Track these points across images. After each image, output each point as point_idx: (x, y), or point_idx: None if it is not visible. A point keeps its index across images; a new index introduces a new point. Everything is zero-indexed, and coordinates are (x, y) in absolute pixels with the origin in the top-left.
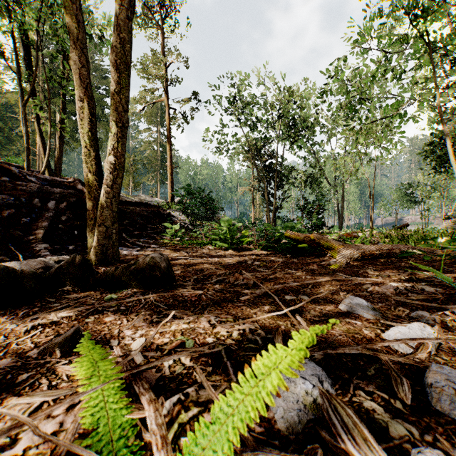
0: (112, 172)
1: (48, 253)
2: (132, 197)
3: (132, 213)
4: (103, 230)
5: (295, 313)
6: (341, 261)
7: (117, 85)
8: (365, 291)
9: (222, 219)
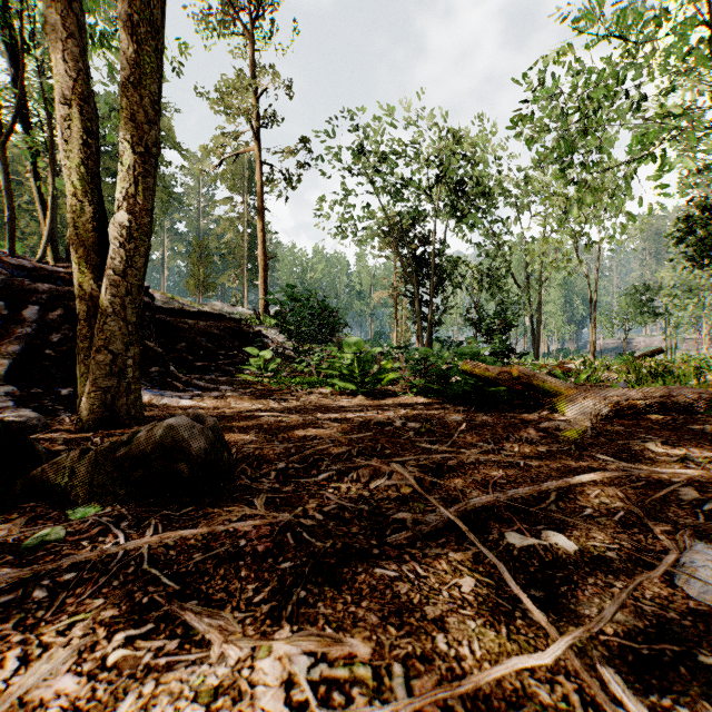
0: (123, 244)
1: (12, 403)
2: (201, 305)
3: (193, 330)
4: (106, 360)
5: (557, 610)
6: (581, 422)
7: (132, 67)
8: (699, 511)
9: (345, 340)
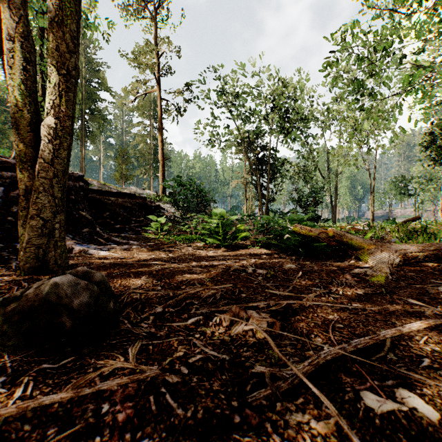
0: (51, 140)
1: None
2: (123, 189)
3: (114, 204)
4: (38, 224)
5: None
6: (382, 269)
7: (56, 11)
8: None
9: (213, 211)
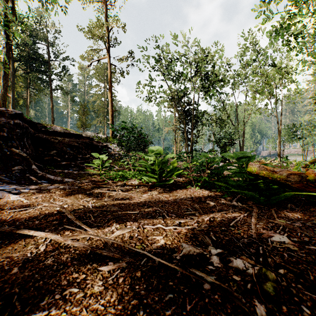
0: None
1: None
2: (81, 133)
3: (61, 143)
4: None
5: None
6: None
7: None
8: None
9: (149, 148)
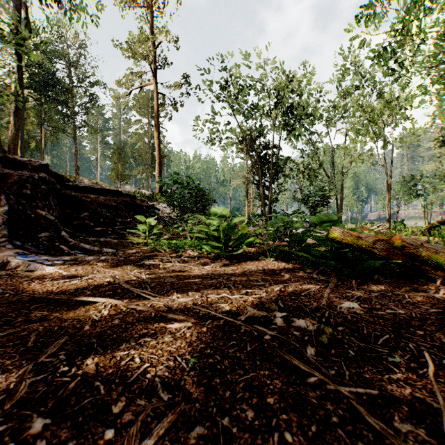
0: None
1: None
2: (117, 188)
3: (94, 203)
4: None
5: None
6: None
7: None
8: None
9: (211, 209)
